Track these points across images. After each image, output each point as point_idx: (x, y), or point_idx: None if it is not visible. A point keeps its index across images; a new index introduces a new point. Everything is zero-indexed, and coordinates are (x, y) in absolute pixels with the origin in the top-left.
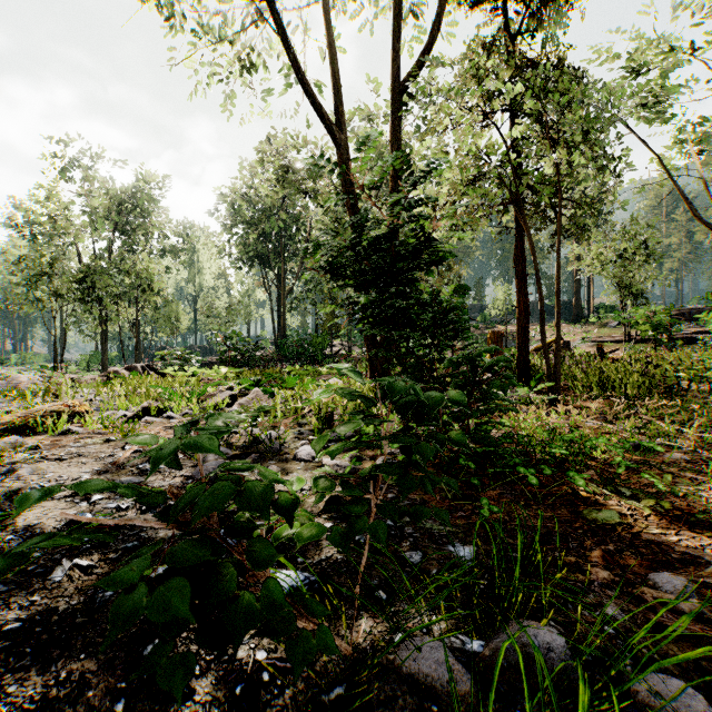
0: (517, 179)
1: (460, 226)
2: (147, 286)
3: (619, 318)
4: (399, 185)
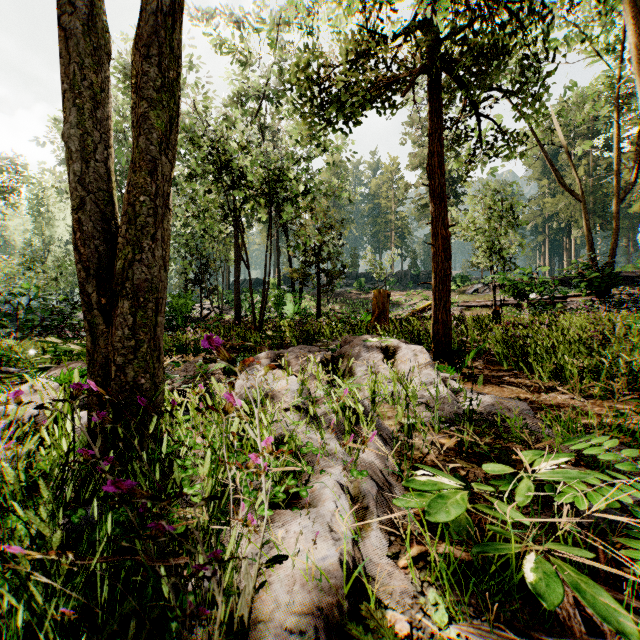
0: (434, 48)
1: (339, 185)
2: None
3: (503, 280)
4: None
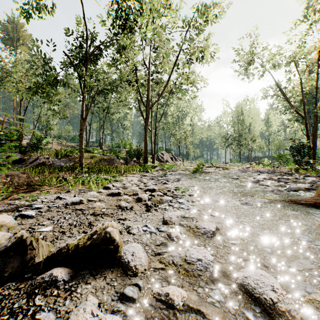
0: None
1: None
2: (254, 140)
3: None
4: (316, 125)
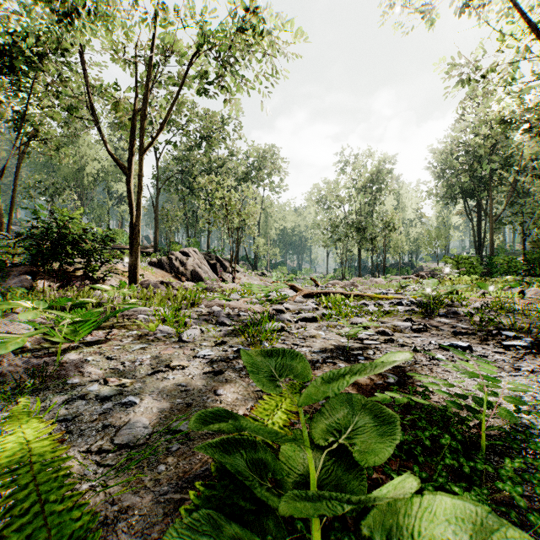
0: None
1: None
2: (392, 227)
3: None
4: None
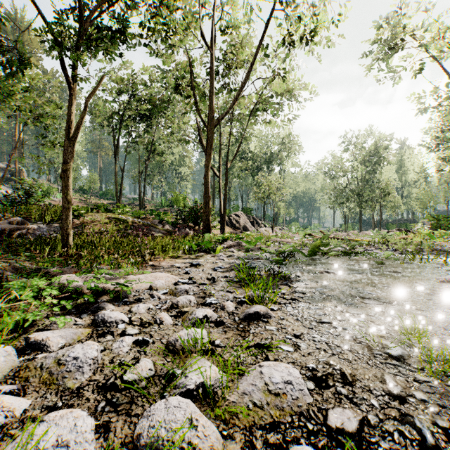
0: None
1: None
2: (386, 193)
3: None
4: None
